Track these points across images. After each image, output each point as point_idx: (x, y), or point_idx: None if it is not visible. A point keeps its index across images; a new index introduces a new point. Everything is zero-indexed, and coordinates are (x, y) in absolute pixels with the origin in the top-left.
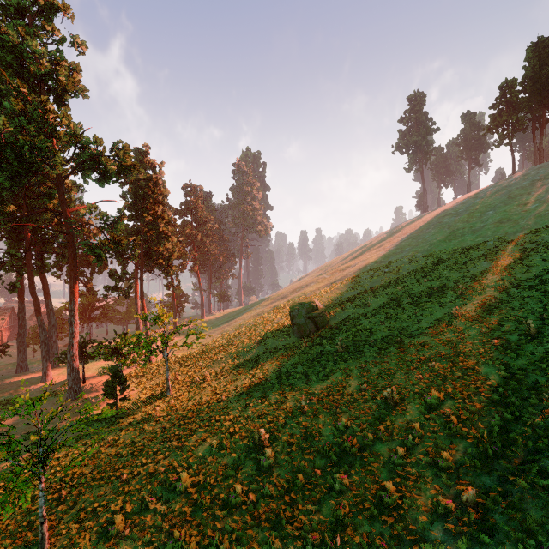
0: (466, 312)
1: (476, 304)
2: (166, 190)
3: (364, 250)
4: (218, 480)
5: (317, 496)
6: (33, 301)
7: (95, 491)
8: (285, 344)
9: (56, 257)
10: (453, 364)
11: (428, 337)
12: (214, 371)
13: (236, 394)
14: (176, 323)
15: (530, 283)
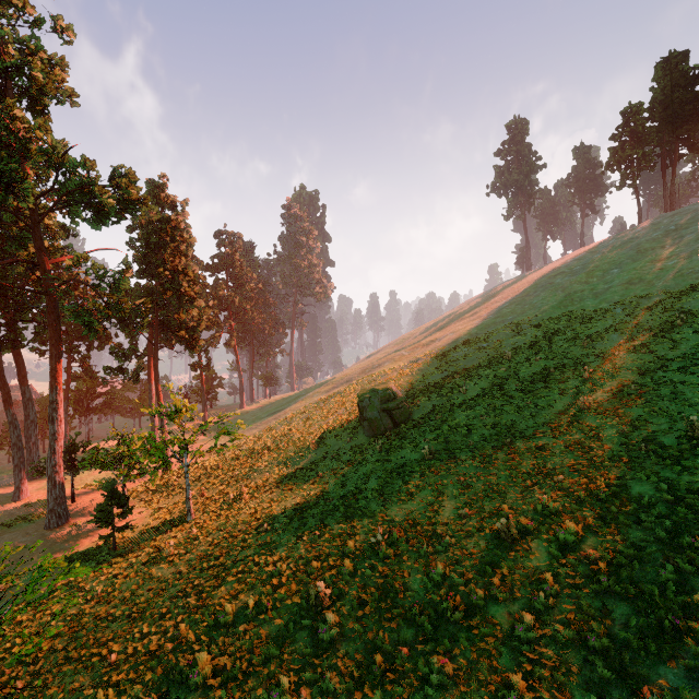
0: (596, 403)
1: (609, 392)
2: (192, 238)
3: (454, 319)
4: (254, 665)
5: (405, 693)
6: (1, 388)
7: (67, 682)
8: (351, 446)
9: (35, 327)
10: (589, 480)
11: (548, 438)
12: (254, 485)
13: (284, 520)
14: (205, 416)
15: (680, 364)
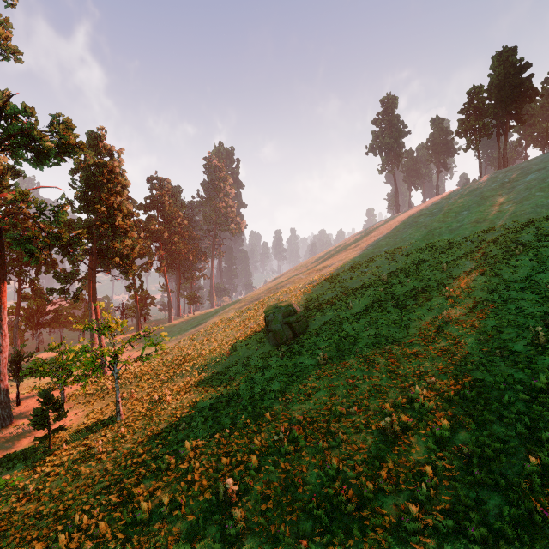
0: (457, 316)
1: (466, 308)
2: (126, 180)
3: (341, 250)
4: None
5: None
6: None
7: None
8: (259, 353)
9: None
10: (456, 381)
11: (420, 345)
12: (176, 387)
13: (200, 419)
14: (139, 329)
15: (521, 284)
